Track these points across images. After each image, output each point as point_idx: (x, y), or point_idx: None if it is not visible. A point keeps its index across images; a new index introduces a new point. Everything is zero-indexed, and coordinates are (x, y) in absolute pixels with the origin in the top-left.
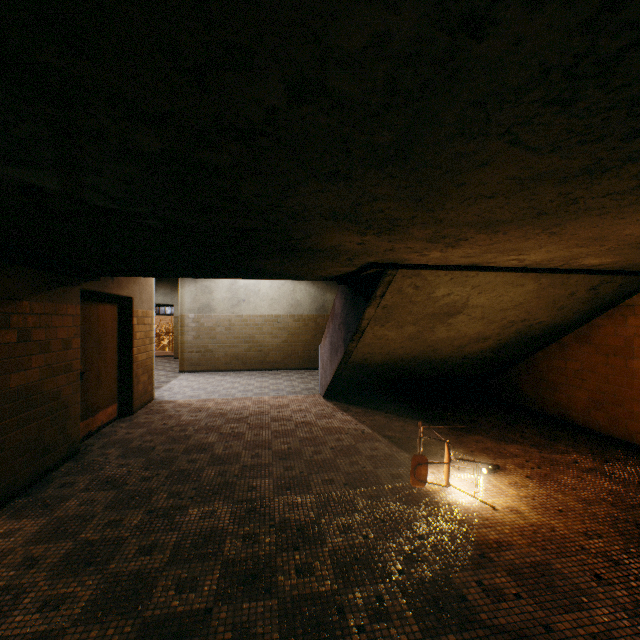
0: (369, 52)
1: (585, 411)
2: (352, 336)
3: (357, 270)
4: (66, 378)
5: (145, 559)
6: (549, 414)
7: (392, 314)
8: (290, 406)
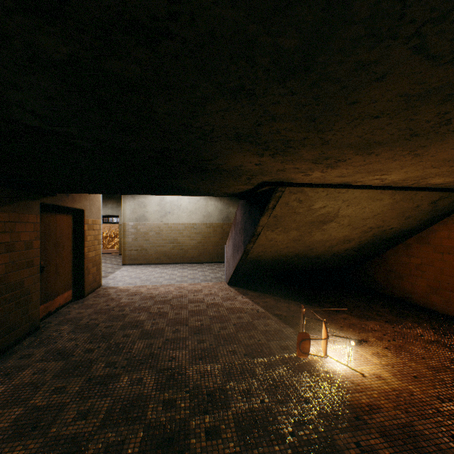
0: None
1: (425, 295)
2: (250, 239)
3: (254, 188)
4: (28, 271)
5: (81, 423)
6: (396, 297)
7: (280, 222)
8: (203, 291)
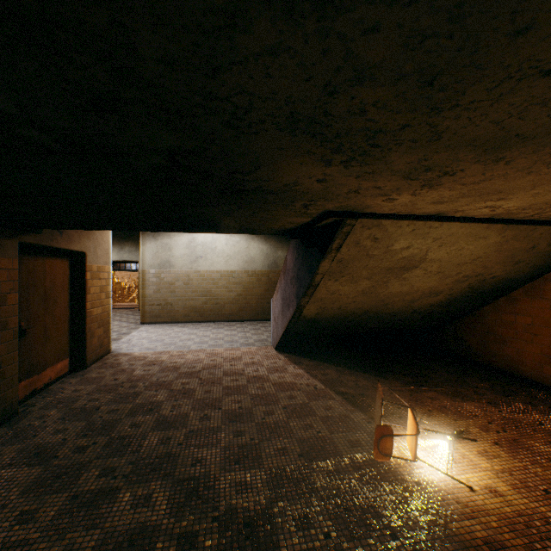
0: None
1: (537, 366)
2: (305, 291)
3: (311, 221)
4: None
5: None
6: (497, 367)
7: (347, 268)
8: (243, 359)
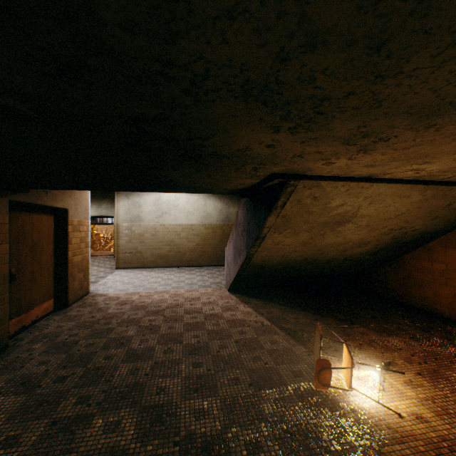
0: None
1: (451, 305)
2: (254, 242)
3: (260, 182)
4: None
5: None
6: (416, 306)
7: (290, 223)
8: (201, 299)
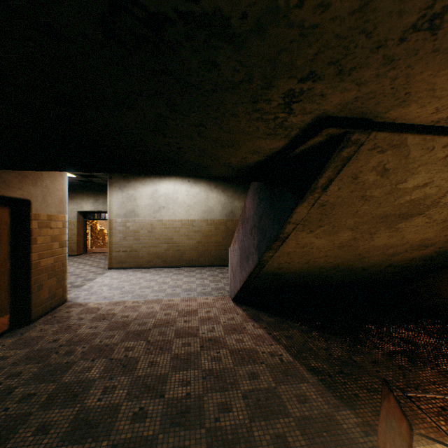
0: None
1: None
2: (270, 244)
3: (285, 148)
4: None
5: None
6: None
7: (329, 215)
8: (198, 312)
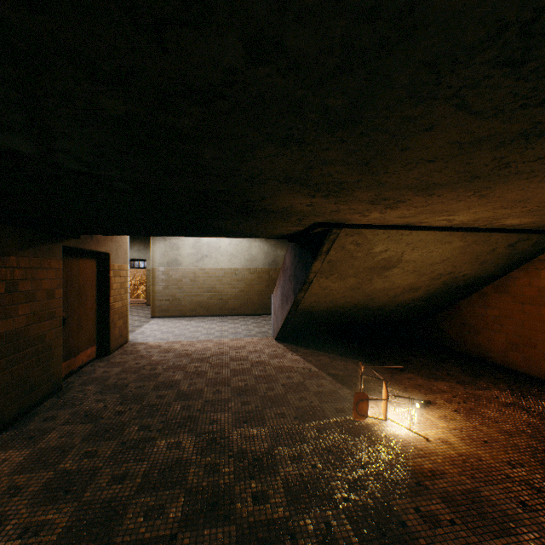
0: (328, 5)
1: (503, 352)
2: (301, 287)
3: (305, 229)
4: (50, 324)
5: (117, 488)
6: (471, 354)
7: (336, 268)
8: (246, 347)
